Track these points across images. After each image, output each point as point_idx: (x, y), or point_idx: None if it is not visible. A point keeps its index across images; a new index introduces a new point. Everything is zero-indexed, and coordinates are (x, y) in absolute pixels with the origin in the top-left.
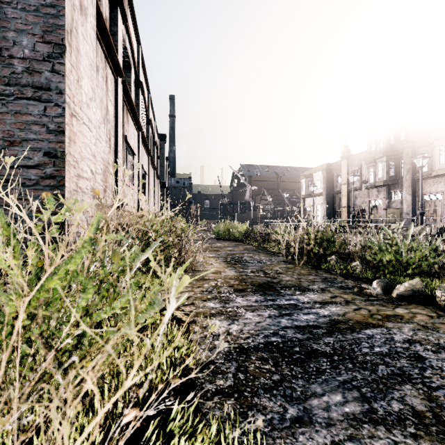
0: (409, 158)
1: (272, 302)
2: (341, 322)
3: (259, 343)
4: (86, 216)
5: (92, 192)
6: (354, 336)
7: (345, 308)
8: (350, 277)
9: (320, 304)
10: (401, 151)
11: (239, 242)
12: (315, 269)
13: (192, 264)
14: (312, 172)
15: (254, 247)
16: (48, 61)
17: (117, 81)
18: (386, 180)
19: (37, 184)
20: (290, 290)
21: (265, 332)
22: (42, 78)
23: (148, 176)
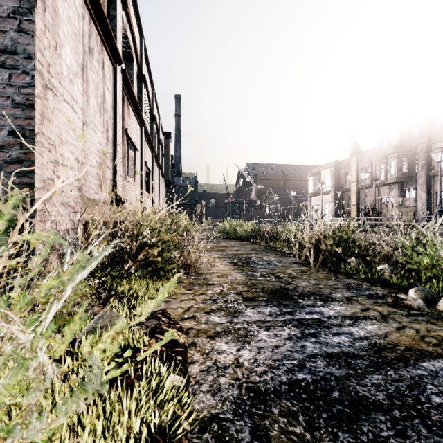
0: (424, 154)
1: (291, 315)
2: (386, 349)
3: (281, 383)
4: (68, 211)
5: (78, 184)
6: (411, 373)
7: (384, 326)
8: (376, 282)
9: (350, 320)
10: (415, 147)
11: (246, 241)
12: (333, 272)
13: (195, 266)
14: (320, 169)
15: (262, 247)
16: (13, 18)
17: (115, 69)
18: (398, 177)
19: (0, 170)
20: (309, 299)
21: (288, 364)
22: (6, 38)
23: (152, 173)
